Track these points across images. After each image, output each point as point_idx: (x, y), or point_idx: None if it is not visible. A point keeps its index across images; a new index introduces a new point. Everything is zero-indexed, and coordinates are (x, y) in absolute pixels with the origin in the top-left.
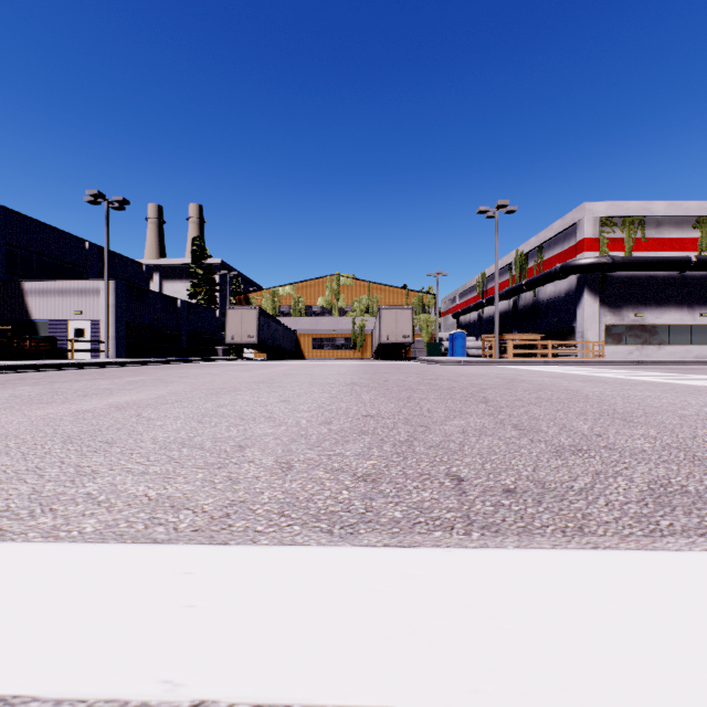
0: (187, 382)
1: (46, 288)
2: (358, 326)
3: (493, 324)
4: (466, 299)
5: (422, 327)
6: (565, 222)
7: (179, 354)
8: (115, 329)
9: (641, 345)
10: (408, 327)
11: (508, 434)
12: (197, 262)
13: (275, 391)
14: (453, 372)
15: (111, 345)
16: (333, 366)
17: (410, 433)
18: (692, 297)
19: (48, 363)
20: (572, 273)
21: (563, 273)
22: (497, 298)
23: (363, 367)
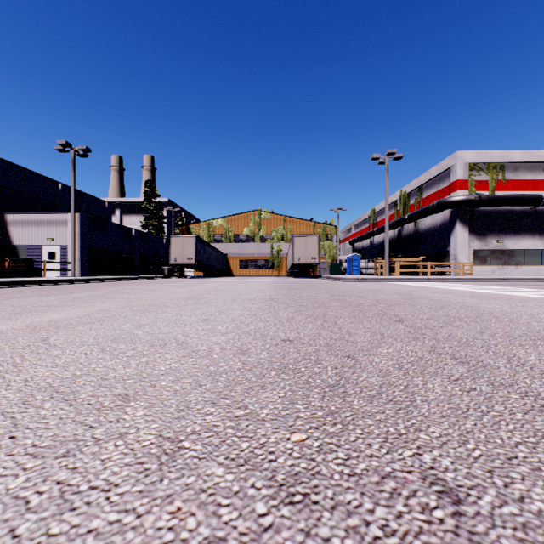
0: (125, 298)
1: (25, 220)
2: (275, 250)
3: (381, 249)
4: (360, 230)
5: (326, 251)
6: (440, 167)
7: (133, 272)
8: (80, 253)
9: (502, 265)
10: (315, 251)
11: (456, 372)
12: (148, 200)
13: (199, 308)
14: (355, 288)
15: (76, 265)
16: (255, 282)
17: (338, 370)
18: (542, 227)
19: (17, 281)
20: (447, 208)
21: (440, 208)
22: (387, 228)
23: (280, 283)
